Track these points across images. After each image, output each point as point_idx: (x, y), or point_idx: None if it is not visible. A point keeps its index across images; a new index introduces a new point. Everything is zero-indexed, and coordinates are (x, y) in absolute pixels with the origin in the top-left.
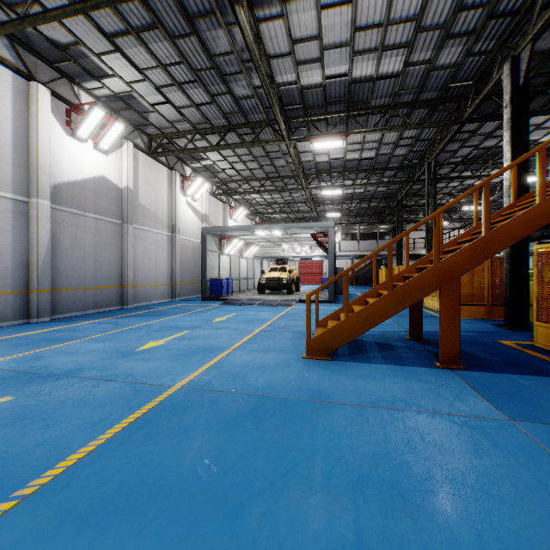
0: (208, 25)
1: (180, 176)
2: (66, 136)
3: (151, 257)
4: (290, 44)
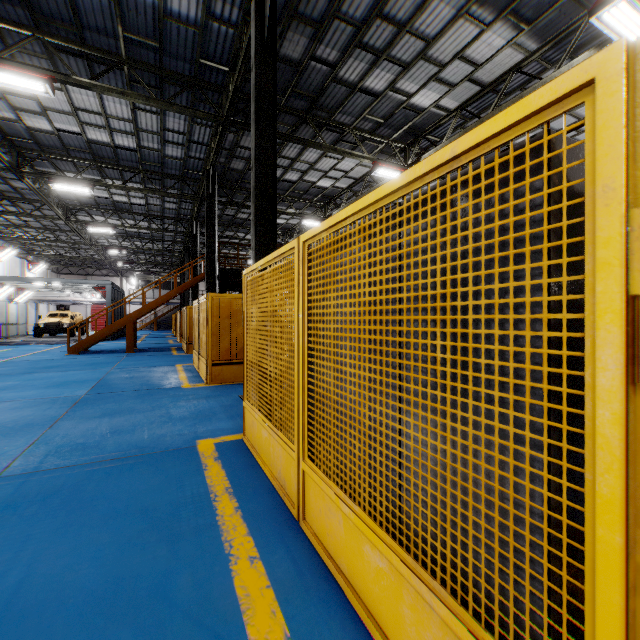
0: None
1: None
2: None
3: None
4: None
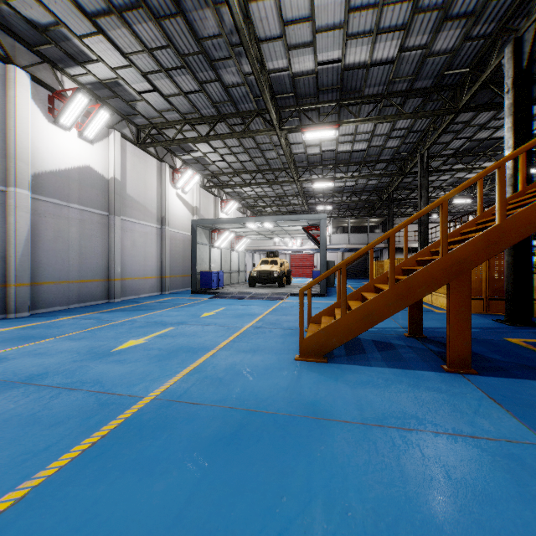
0: (194, 4)
1: (169, 168)
2: (48, 123)
3: (140, 250)
4: (281, 26)
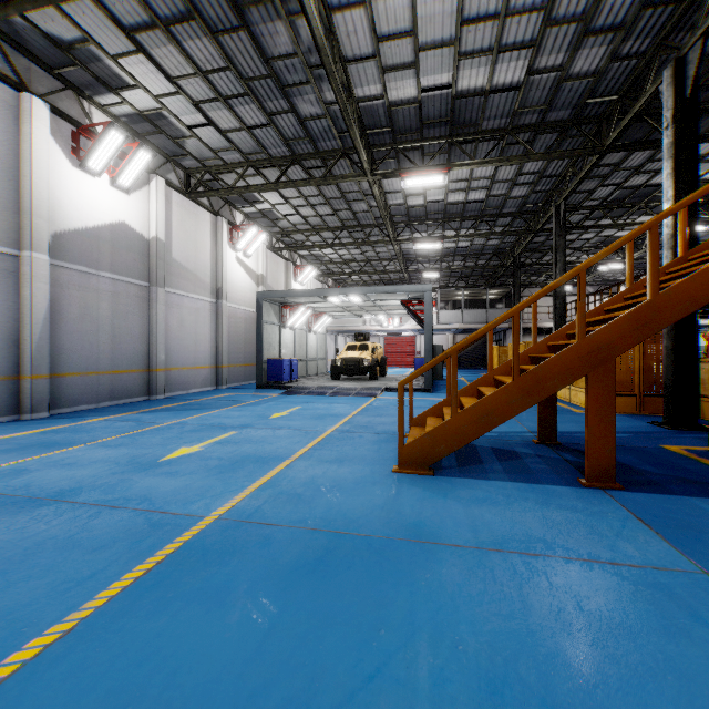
0: (263, 15)
1: (227, 224)
2: (72, 167)
3: (189, 331)
4: (373, 42)
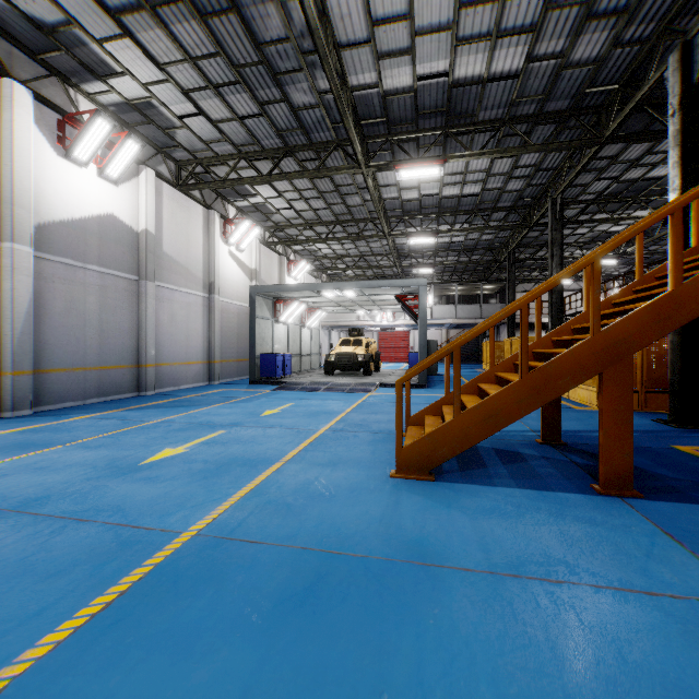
0: None
1: (220, 218)
2: (57, 157)
3: (180, 326)
4: (368, 27)
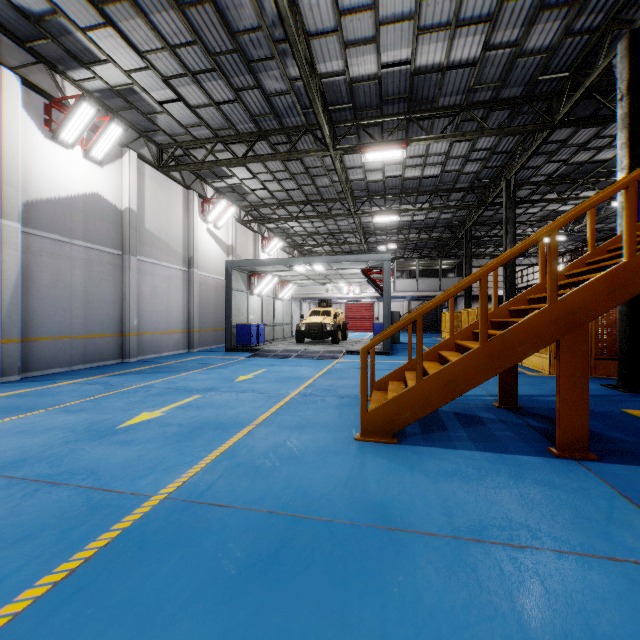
0: None
1: (199, 198)
2: (45, 139)
3: (162, 297)
4: (335, 16)
